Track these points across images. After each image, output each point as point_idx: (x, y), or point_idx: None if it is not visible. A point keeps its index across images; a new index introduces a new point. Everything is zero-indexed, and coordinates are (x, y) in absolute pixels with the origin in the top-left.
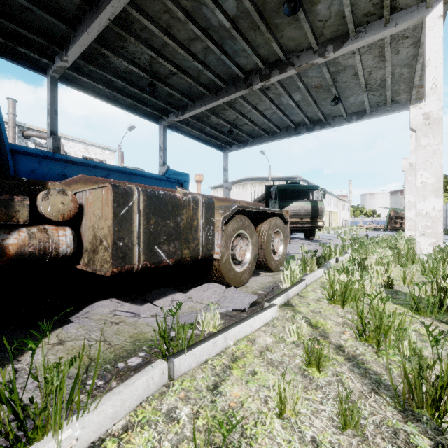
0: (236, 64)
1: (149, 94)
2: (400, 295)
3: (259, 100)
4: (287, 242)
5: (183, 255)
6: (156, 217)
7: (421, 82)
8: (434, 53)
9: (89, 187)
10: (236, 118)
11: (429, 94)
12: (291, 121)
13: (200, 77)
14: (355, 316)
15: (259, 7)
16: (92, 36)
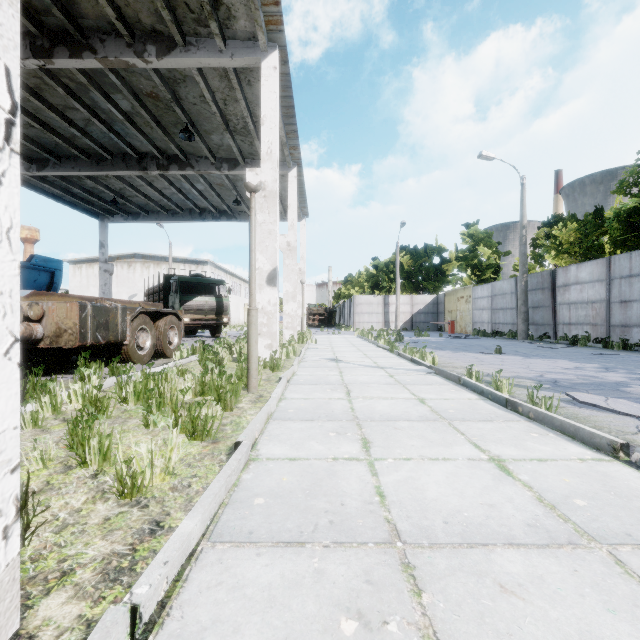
0: (128, 144)
1: None
2: None
3: (156, 178)
4: (182, 335)
5: (110, 339)
6: (97, 318)
7: (303, 204)
8: (292, 201)
9: (55, 301)
10: (124, 188)
11: (290, 229)
12: (196, 205)
13: (75, 139)
14: None
15: (156, 116)
16: None
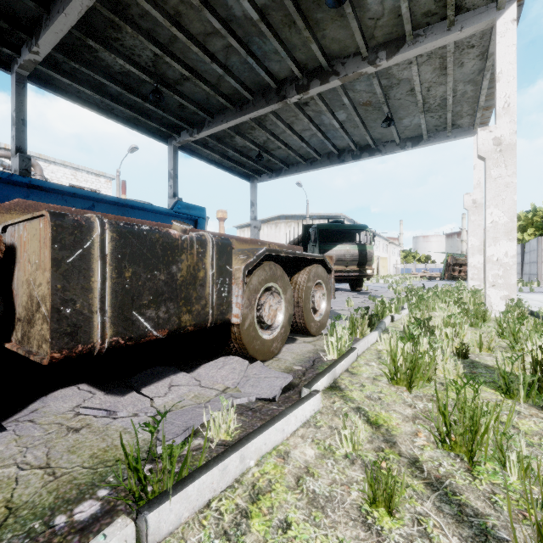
0: (266, 70)
1: (154, 104)
2: (478, 367)
3: (295, 118)
4: (331, 297)
5: (181, 322)
6: (135, 266)
7: (487, 103)
8: (506, 65)
9: (21, 218)
10: (267, 140)
11: (500, 115)
12: (334, 146)
13: (220, 85)
14: (428, 403)
15: None
16: (72, 19)
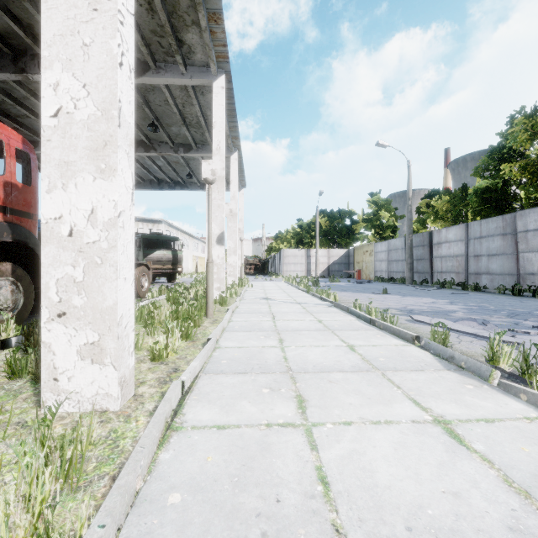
0: None
1: None
2: None
3: None
4: (150, 281)
5: None
6: None
7: (242, 178)
8: (234, 178)
9: None
10: None
11: (232, 199)
12: (155, 177)
13: None
14: None
15: None
16: None
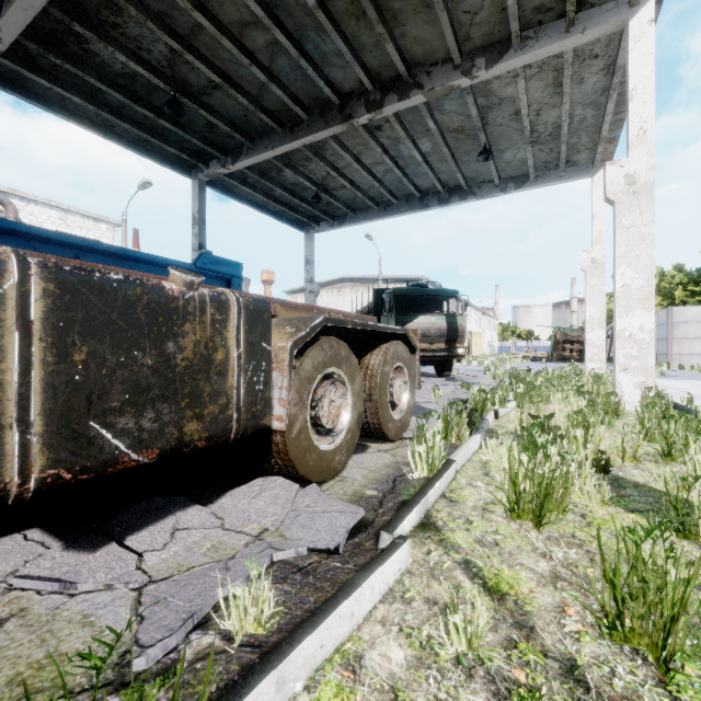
0: (325, 79)
1: (171, 120)
2: (626, 487)
3: (364, 147)
4: (415, 386)
5: (183, 435)
6: (94, 342)
7: (611, 133)
8: (642, 79)
9: None
10: (327, 176)
11: (634, 145)
12: (415, 186)
13: (263, 97)
14: (570, 550)
15: None
16: None
